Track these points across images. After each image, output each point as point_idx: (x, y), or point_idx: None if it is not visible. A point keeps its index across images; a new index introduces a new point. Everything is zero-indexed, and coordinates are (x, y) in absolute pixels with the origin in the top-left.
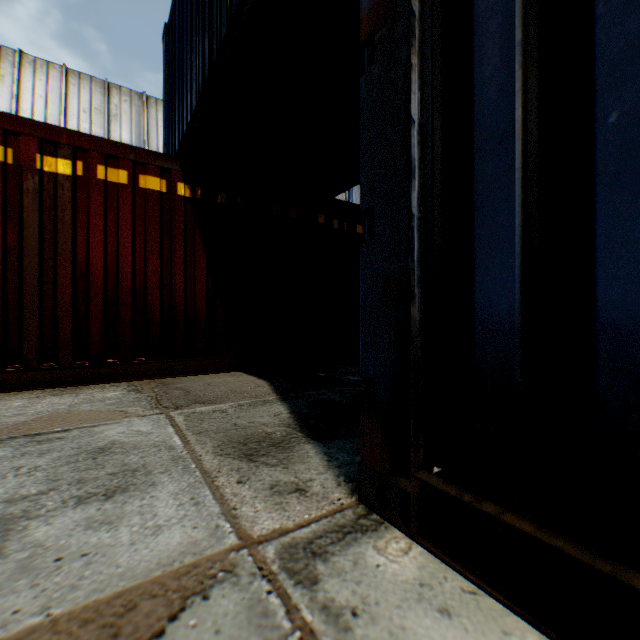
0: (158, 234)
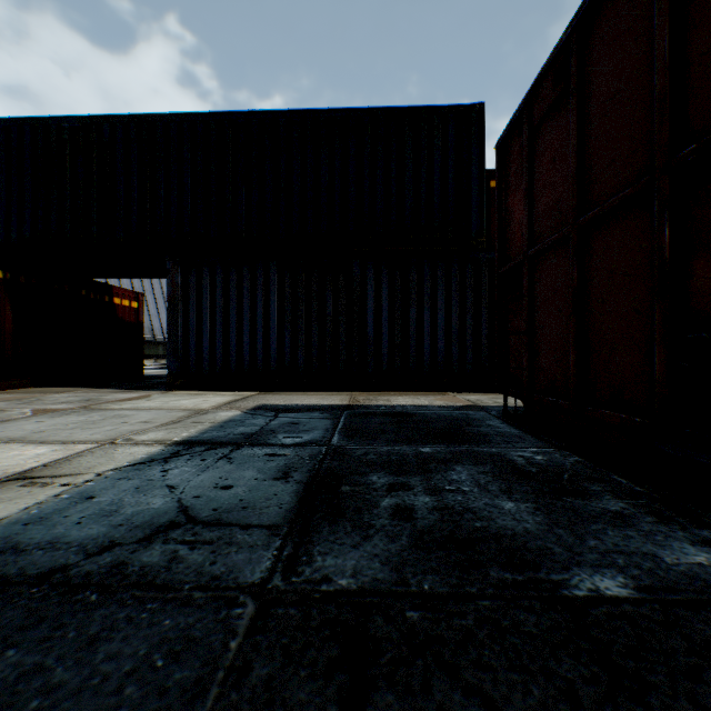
0: None
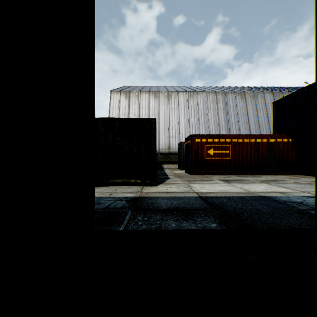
0: (285, 149)
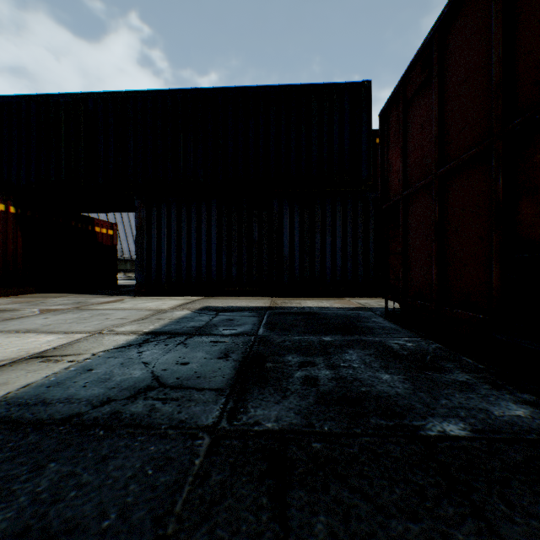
0: (3, 230)
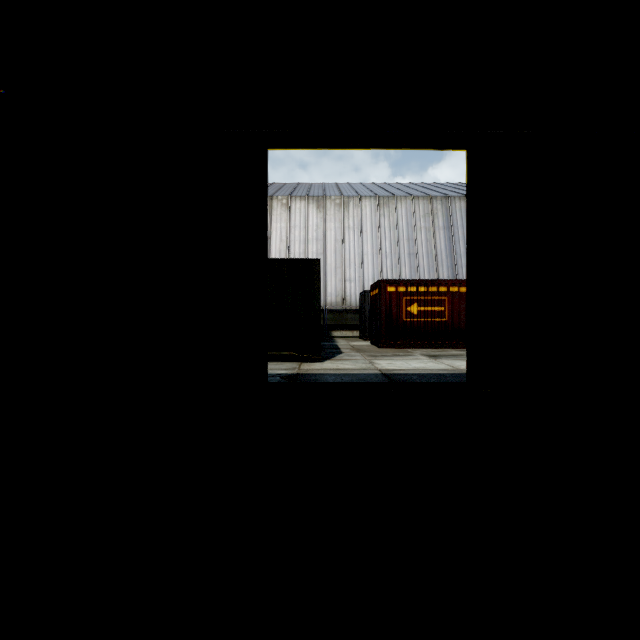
0: None
